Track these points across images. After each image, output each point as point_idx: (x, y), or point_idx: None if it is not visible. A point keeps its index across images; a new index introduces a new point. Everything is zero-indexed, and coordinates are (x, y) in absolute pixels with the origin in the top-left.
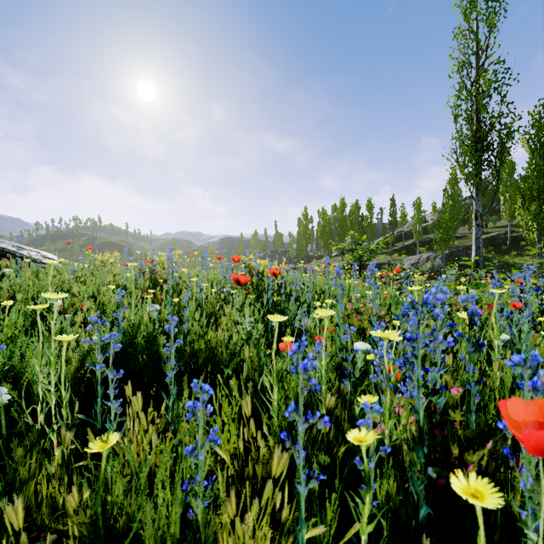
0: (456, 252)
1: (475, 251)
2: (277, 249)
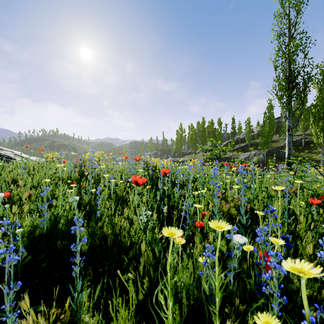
0: (271, 151)
1: (288, 150)
2: (164, 148)
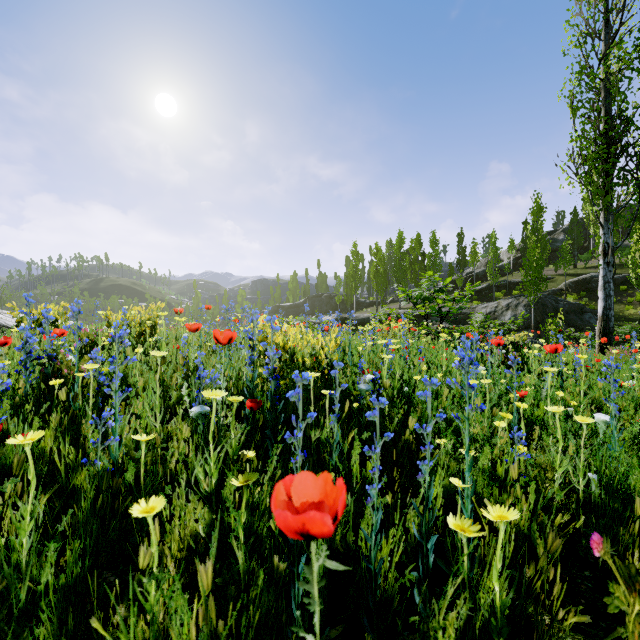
0: (542, 299)
1: (603, 300)
2: (321, 294)
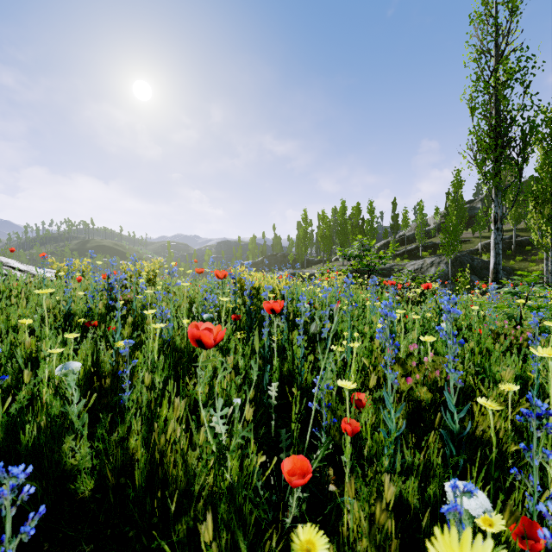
0: (460, 257)
1: (494, 257)
2: (276, 253)
